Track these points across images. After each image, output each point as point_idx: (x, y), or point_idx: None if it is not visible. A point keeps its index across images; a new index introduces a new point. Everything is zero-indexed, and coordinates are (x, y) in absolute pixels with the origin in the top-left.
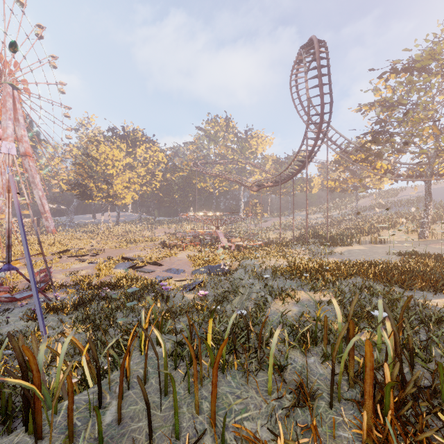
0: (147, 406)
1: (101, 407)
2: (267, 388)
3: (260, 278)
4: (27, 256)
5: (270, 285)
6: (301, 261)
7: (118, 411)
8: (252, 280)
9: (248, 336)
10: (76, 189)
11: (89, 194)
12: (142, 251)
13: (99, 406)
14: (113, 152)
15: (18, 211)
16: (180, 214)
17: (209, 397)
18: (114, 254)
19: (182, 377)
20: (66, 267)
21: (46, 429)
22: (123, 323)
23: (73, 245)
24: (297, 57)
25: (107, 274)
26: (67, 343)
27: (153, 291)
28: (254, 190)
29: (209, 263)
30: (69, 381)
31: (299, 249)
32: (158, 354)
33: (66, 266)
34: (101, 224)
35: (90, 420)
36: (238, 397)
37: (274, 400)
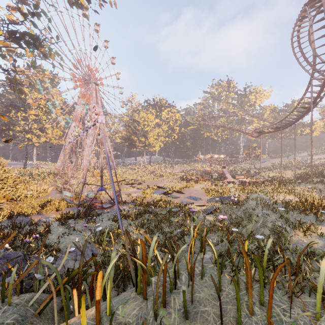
0: (219, 298)
1: (176, 288)
2: (312, 310)
3: (273, 210)
4: (112, 183)
5: (286, 217)
6: (313, 198)
7: (191, 294)
8: (265, 211)
9: (283, 260)
10: (127, 141)
11: (134, 145)
12: (168, 182)
13: (175, 287)
14: (148, 116)
15: (107, 156)
16: (194, 156)
17: (256, 303)
18: (150, 184)
19: (228, 280)
20: (125, 190)
21: (147, 294)
22: (166, 231)
23: (127, 177)
24: (300, 14)
25: (150, 197)
26: (154, 241)
27: (182, 212)
28: (254, 136)
29: (219, 194)
30: (165, 267)
31: (303, 187)
32: (204, 259)
33: (125, 190)
34: (141, 164)
35: (171, 295)
36: (285, 311)
37: (324, 323)
